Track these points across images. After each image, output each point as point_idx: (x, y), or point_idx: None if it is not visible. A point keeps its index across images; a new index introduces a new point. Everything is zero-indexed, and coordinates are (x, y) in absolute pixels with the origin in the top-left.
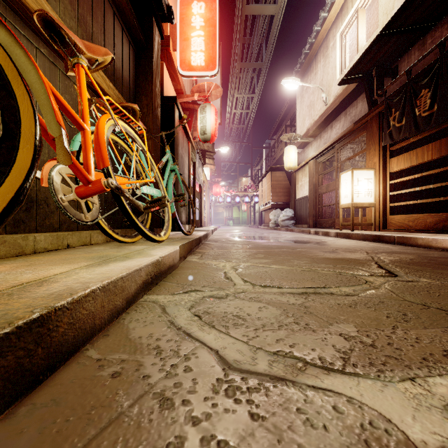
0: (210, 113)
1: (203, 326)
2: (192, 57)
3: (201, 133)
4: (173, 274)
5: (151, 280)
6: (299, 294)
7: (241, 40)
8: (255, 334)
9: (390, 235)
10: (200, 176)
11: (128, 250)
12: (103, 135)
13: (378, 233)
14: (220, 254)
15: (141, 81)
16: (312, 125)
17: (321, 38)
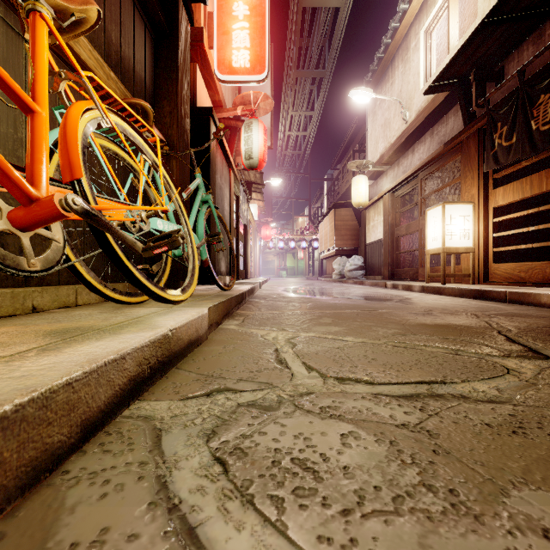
0: (257, 131)
1: (228, 499)
2: (234, 56)
3: (245, 157)
4: (195, 354)
5: (150, 371)
6: (408, 398)
7: (298, 40)
8: (345, 531)
9: (500, 290)
10: (245, 214)
11: (124, 316)
12: (75, 128)
13: (481, 287)
14: (270, 318)
15: (161, 80)
16: (388, 149)
17: (400, 38)
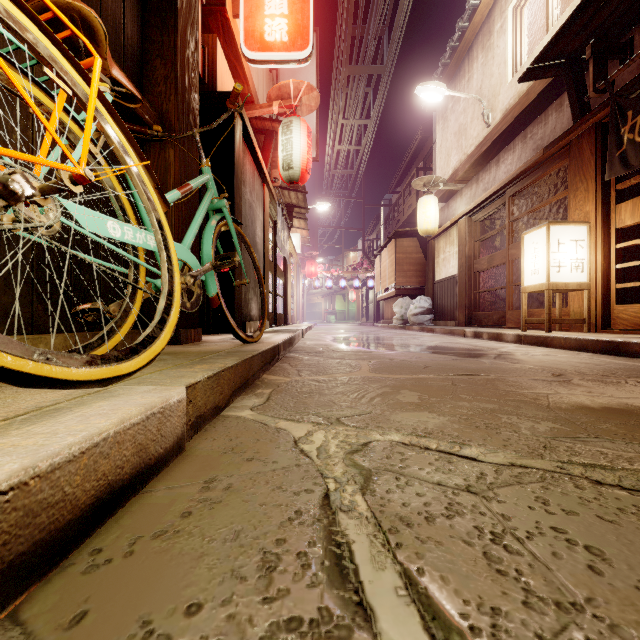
0: (299, 132)
1: None
2: (267, 26)
3: (283, 167)
4: (119, 522)
5: None
6: None
7: (350, 26)
8: None
9: None
10: (284, 243)
11: None
12: None
13: (611, 337)
14: (314, 390)
15: (152, 29)
16: (463, 162)
17: (480, 20)
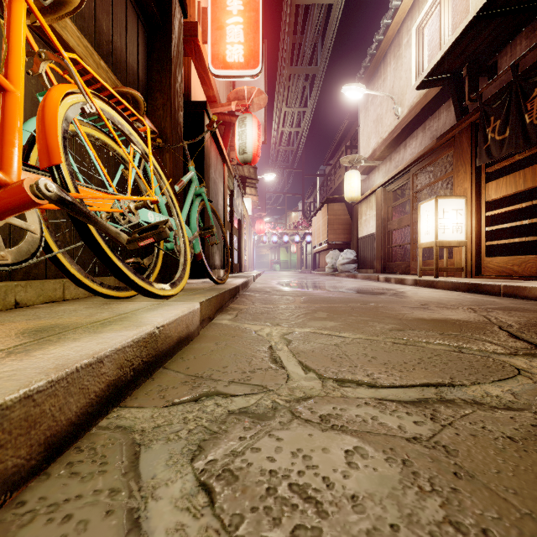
0: (251, 126)
1: None
2: (228, 50)
3: (239, 152)
4: (185, 352)
5: (133, 373)
6: (416, 405)
7: (291, 37)
8: None
9: (494, 284)
10: (239, 208)
11: (110, 312)
12: (55, 111)
13: (474, 281)
14: (264, 312)
15: (154, 72)
16: (380, 145)
17: (392, 35)
